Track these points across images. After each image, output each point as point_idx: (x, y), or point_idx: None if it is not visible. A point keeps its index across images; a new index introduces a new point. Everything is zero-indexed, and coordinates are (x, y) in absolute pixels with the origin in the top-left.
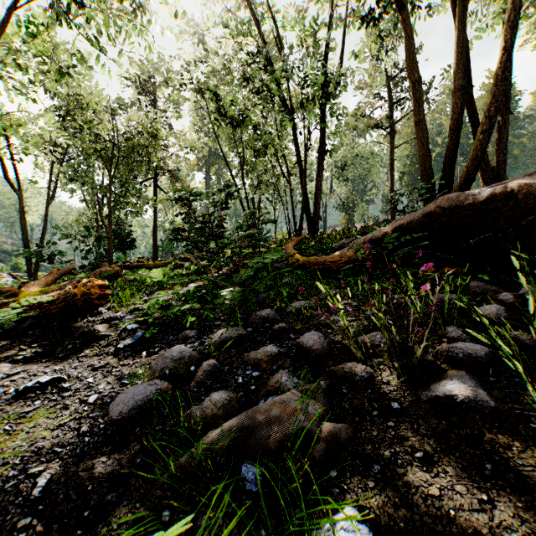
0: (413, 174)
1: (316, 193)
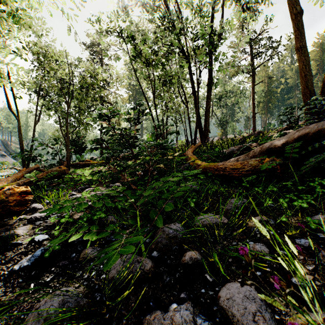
0: (266, 102)
1: (206, 114)
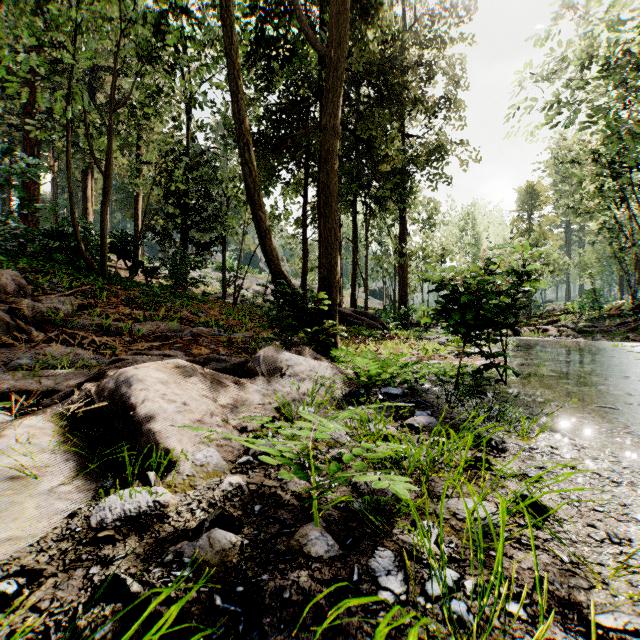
0: None
1: None
